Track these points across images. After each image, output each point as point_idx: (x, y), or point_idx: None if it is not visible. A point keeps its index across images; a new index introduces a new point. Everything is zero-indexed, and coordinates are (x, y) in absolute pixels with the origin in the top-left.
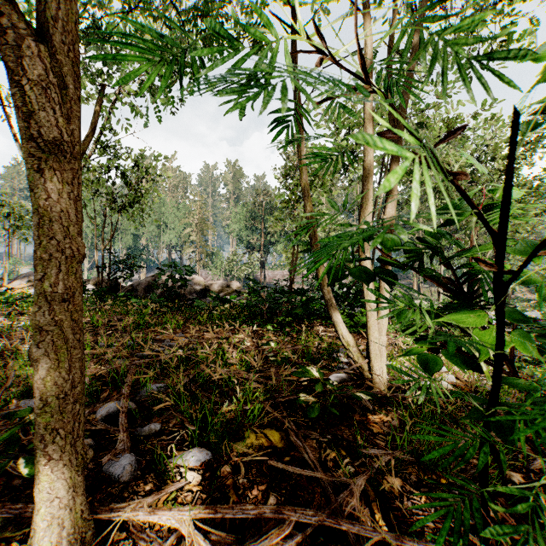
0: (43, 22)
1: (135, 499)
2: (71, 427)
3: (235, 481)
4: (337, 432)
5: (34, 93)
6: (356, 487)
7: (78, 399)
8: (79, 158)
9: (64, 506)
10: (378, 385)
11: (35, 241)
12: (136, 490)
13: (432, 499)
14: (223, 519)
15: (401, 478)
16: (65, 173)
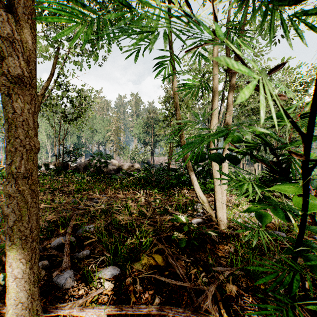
0: (11, 1)
1: (72, 300)
2: (30, 257)
3: (134, 288)
4: (197, 256)
5: (5, 45)
6: (209, 292)
7: (34, 239)
8: (35, 87)
9: (25, 307)
10: (221, 226)
11: (6, 140)
12: (73, 294)
13: (255, 299)
14: (127, 313)
15: (236, 285)
16: (26, 97)
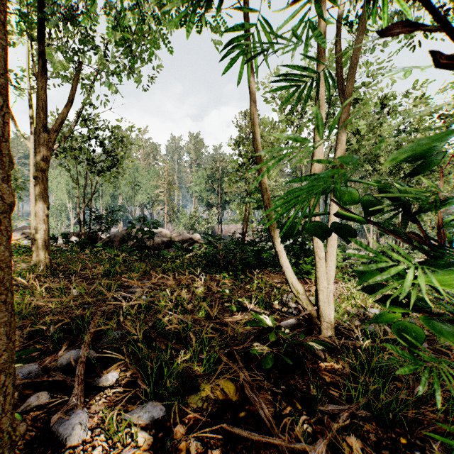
0: None
1: None
2: None
3: (188, 444)
4: (291, 382)
5: None
6: None
7: (3, 369)
8: (6, 93)
9: None
10: (326, 331)
11: None
12: None
13: None
14: None
15: (359, 436)
16: None
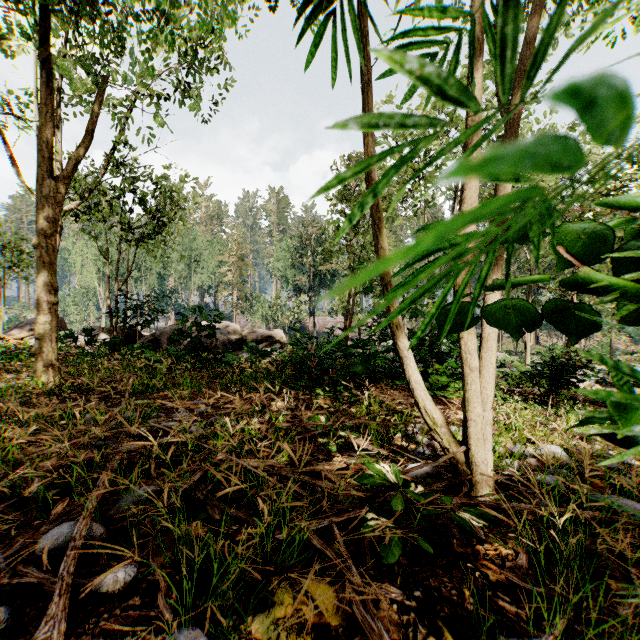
0: None
1: None
2: None
3: None
4: (430, 583)
5: None
6: None
7: None
8: None
9: None
10: (481, 485)
11: None
12: None
13: None
14: None
15: None
16: None
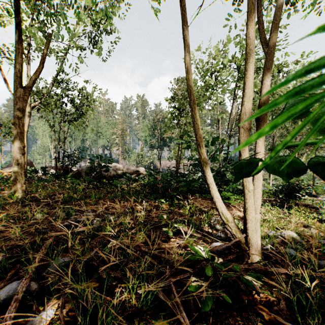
0: None
1: None
2: None
3: None
4: (230, 321)
5: None
6: None
7: None
8: None
9: None
10: (254, 256)
11: None
12: None
13: None
14: None
15: None
16: None
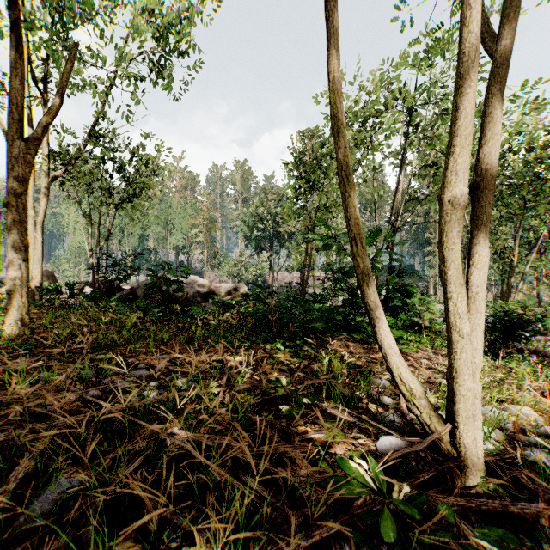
0: None
1: None
2: None
3: None
4: None
5: None
6: None
7: None
8: None
9: None
10: (471, 471)
11: None
12: None
13: None
14: None
15: None
16: None
